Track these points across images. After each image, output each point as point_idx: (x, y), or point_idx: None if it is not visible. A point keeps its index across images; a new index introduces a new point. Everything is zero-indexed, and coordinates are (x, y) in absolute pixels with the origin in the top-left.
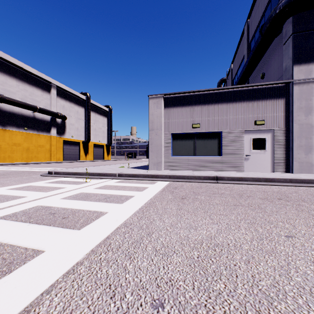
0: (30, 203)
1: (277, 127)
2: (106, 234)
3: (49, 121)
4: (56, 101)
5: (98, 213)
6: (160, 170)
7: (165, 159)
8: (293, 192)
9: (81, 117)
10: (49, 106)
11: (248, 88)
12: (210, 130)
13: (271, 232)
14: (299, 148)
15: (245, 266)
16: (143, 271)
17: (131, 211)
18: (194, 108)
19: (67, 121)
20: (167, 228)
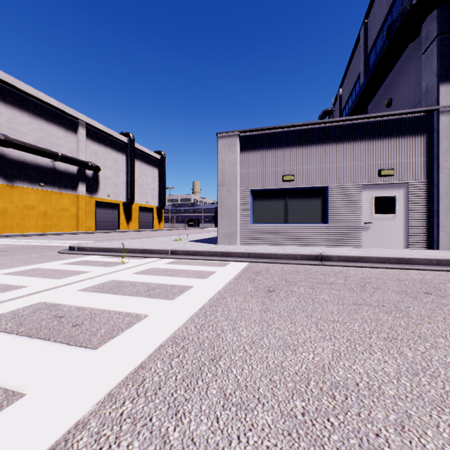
0: (29, 298)
1: (414, 180)
2: (139, 359)
3: (76, 174)
4: (85, 145)
5: (132, 317)
6: (234, 245)
7: (241, 228)
8: (446, 281)
9: (121, 167)
10: (75, 153)
11: (367, 120)
12: (310, 184)
13: (430, 358)
14: (448, 212)
15: (397, 437)
16: (198, 447)
17: (186, 314)
18: (285, 152)
19: (102, 174)
20: (245, 347)
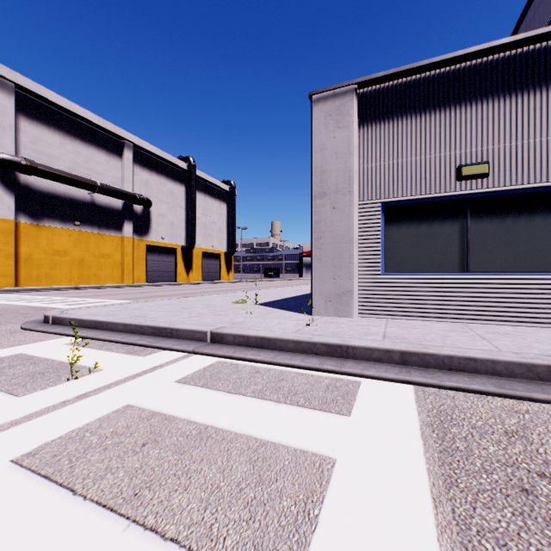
0: None
1: None
2: None
3: (121, 210)
4: (132, 173)
5: None
6: (347, 319)
7: (360, 282)
8: None
9: (178, 201)
10: (120, 182)
11: None
12: (531, 181)
13: None
14: None
15: None
16: None
17: None
18: (463, 114)
19: (154, 210)
20: None
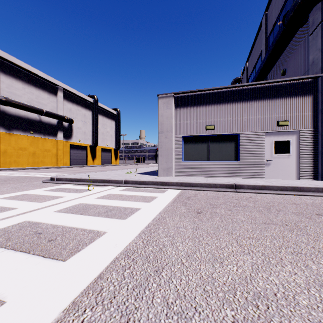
0: (17, 217)
1: (304, 128)
2: (98, 270)
3: (56, 125)
4: (62, 104)
5: (94, 234)
6: (170, 177)
7: (175, 164)
8: None
9: (88, 120)
10: (55, 109)
11: (269, 84)
12: (226, 132)
13: None
14: None
15: None
16: None
17: (135, 231)
18: (207, 108)
19: (74, 125)
20: (182, 260)
